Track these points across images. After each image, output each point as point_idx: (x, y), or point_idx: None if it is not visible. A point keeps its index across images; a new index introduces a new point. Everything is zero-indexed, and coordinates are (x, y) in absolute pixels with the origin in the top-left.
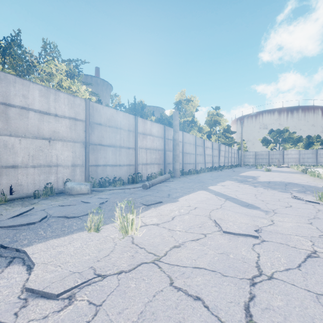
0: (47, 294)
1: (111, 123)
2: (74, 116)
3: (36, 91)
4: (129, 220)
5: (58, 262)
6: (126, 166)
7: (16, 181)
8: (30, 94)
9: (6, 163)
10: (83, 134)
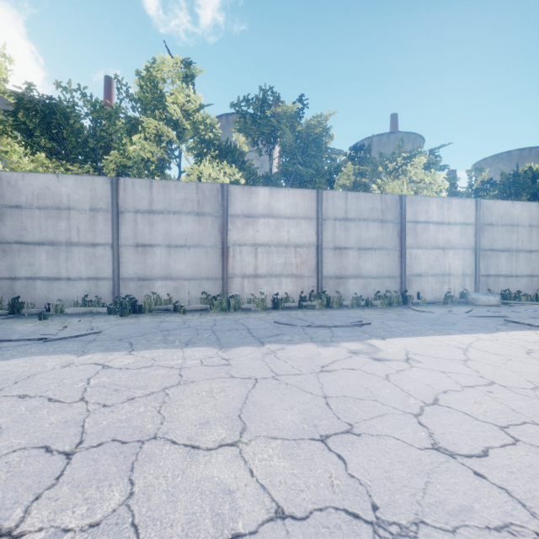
0: None
1: (504, 220)
2: (464, 221)
3: (433, 204)
4: None
5: None
6: (525, 277)
7: (421, 288)
8: (429, 208)
9: (415, 272)
10: (472, 239)
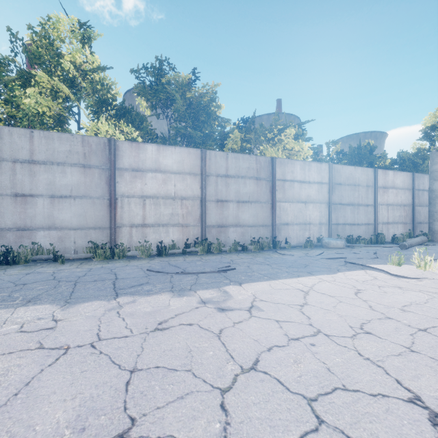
0: (405, 277)
1: (349, 181)
2: (320, 180)
3: (298, 166)
4: (427, 260)
5: (395, 271)
6: (364, 225)
7: (288, 234)
8: (294, 169)
9: (283, 222)
10: (327, 195)
